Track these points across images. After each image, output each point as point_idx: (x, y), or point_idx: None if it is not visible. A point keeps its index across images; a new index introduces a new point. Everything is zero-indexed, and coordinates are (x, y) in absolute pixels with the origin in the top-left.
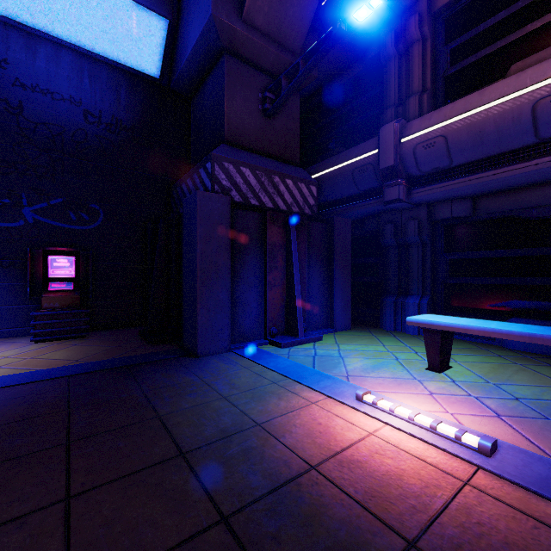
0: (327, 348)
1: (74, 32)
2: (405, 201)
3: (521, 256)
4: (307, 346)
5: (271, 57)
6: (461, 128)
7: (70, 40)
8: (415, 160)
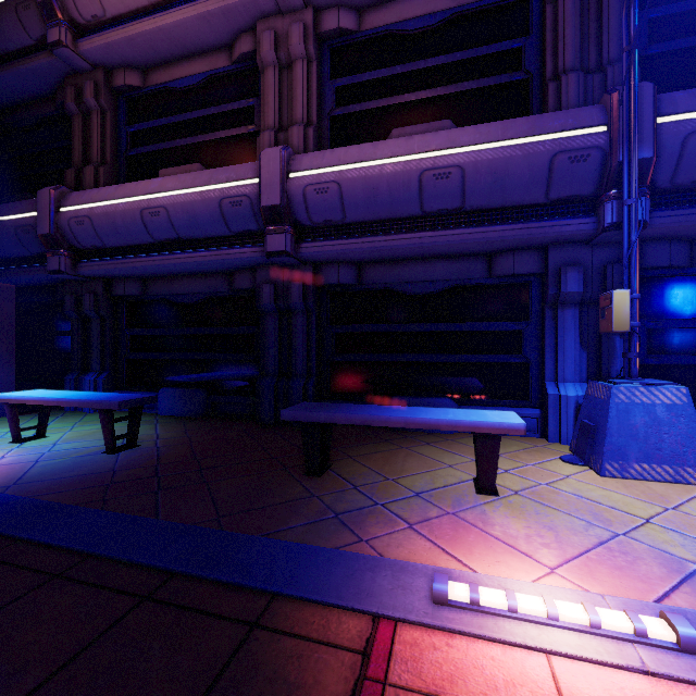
0: None
1: None
2: (68, 273)
3: (175, 335)
4: None
5: None
6: (100, 215)
7: None
8: (73, 234)
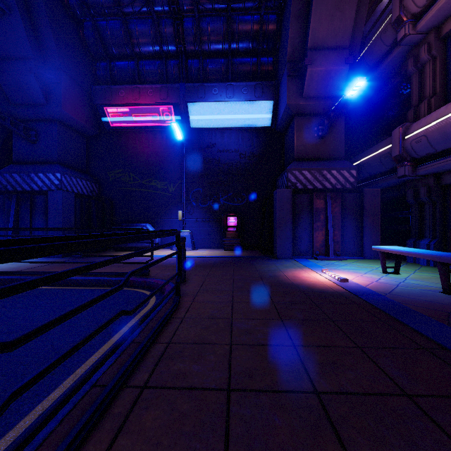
0: (343, 263)
1: (236, 122)
2: (410, 175)
3: None
4: (333, 261)
5: (322, 106)
6: (433, 131)
7: (234, 126)
8: (413, 150)
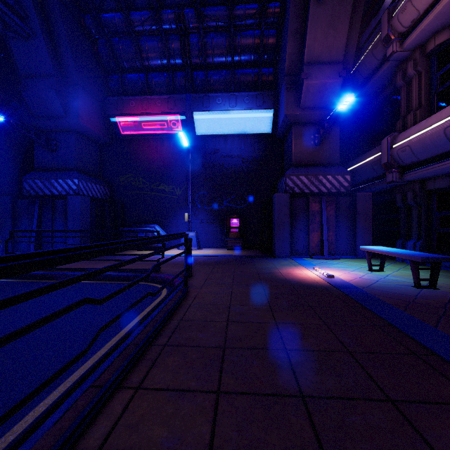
0: (336, 261)
1: (238, 129)
2: (397, 181)
3: None
4: (327, 260)
5: (318, 116)
6: (415, 142)
7: (237, 133)
8: (399, 158)
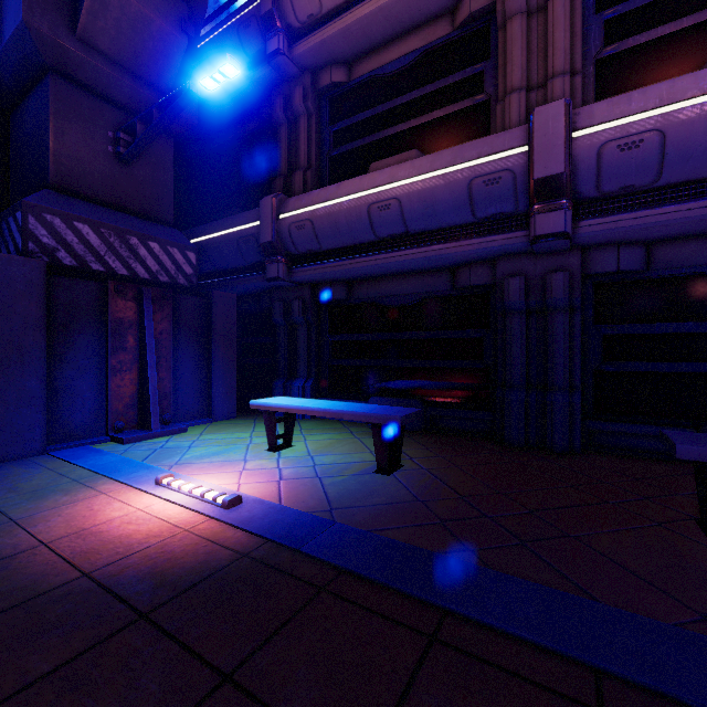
0: (184, 439)
1: None
2: (285, 279)
3: (382, 340)
4: (161, 439)
5: (127, 90)
6: (322, 216)
7: None
8: (291, 239)
